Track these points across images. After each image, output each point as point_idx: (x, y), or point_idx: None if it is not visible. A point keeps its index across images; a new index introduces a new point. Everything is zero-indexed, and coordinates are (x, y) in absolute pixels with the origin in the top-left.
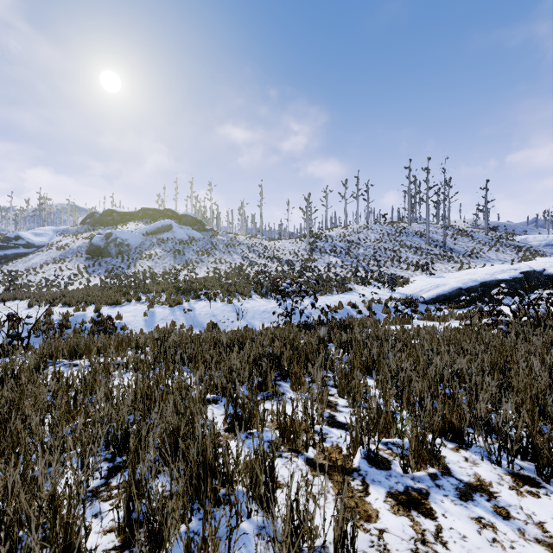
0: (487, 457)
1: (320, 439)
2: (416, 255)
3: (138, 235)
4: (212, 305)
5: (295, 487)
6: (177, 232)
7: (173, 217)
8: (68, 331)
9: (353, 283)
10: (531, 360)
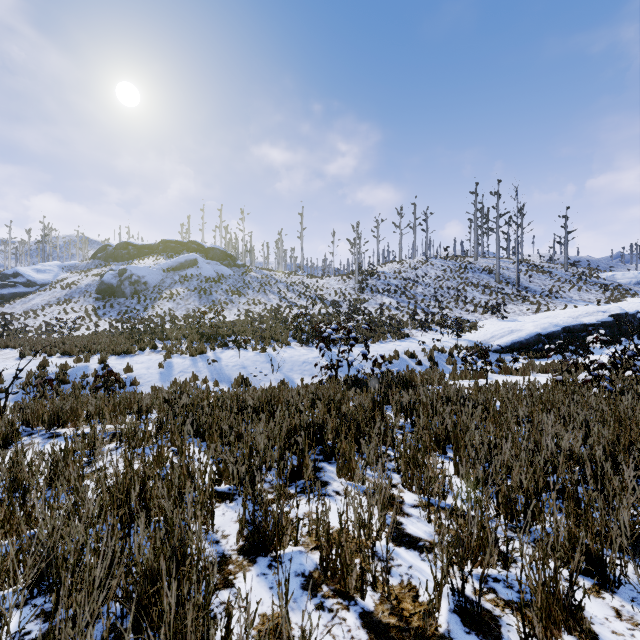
0: None
1: (383, 578)
2: (485, 295)
3: (157, 271)
4: (241, 354)
5: None
6: (203, 267)
7: (198, 250)
8: (66, 386)
9: (411, 328)
10: None
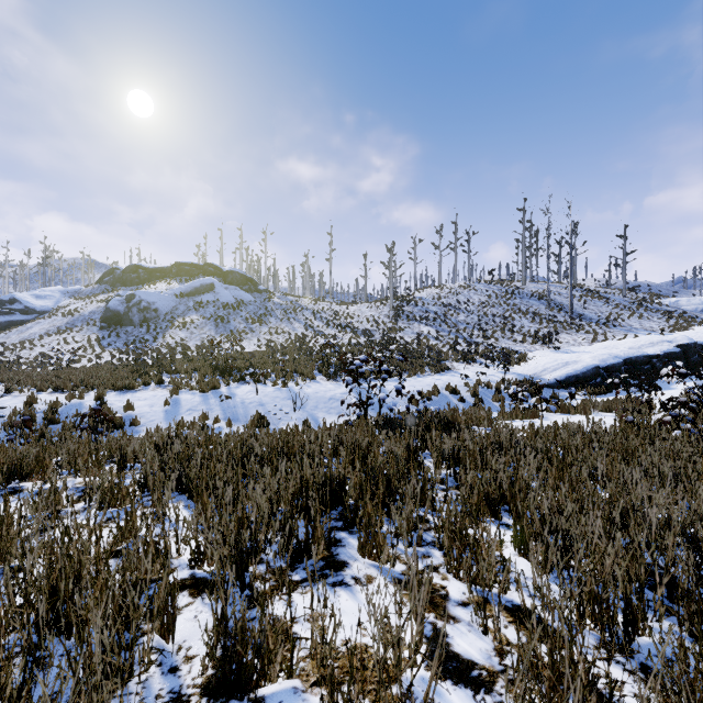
0: None
1: None
2: (535, 323)
3: (170, 297)
4: (259, 390)
5: None
6: (221, 293)
7: (216, 274)
8: (56, 427)
9: (452, 360)
10: None
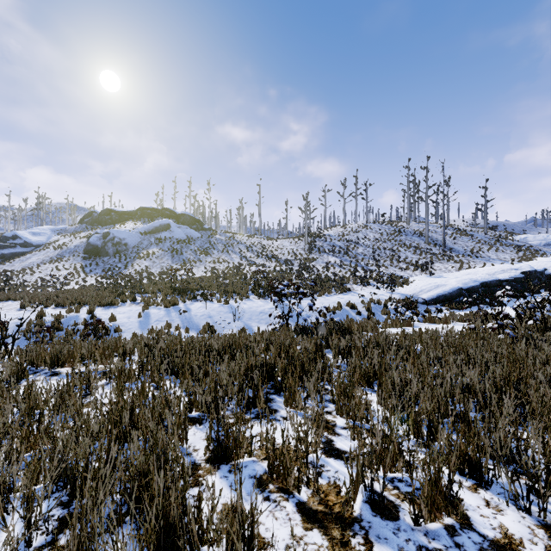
0: (512, 500)
1: (314, 477)
2: (416, 254)
3: (136, 234)
4: (208, 306)
5: (282, 548)
6: (175, 231)
7: (171, 216)
8: (60, 333)
9: (352, 283)
10: (548, 373)
